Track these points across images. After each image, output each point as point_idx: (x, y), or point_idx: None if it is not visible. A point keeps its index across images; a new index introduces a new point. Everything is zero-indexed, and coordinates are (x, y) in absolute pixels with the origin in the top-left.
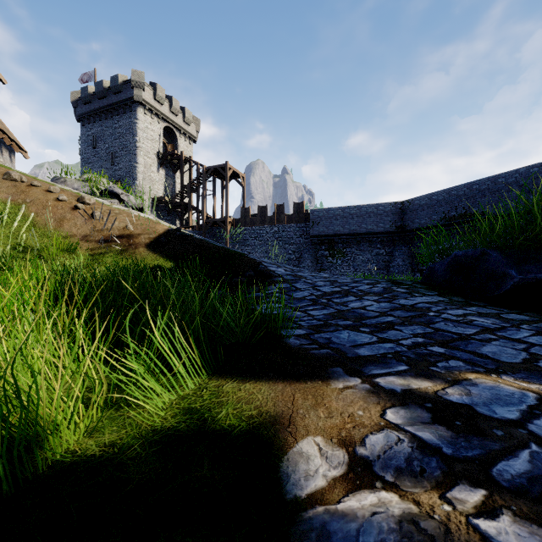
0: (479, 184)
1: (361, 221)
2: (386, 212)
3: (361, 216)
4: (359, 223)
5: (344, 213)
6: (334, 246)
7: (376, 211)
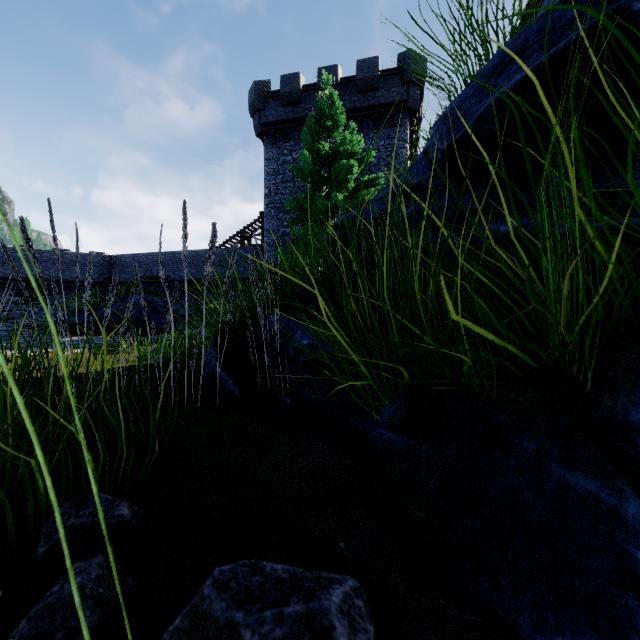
0: (166, 255)
1: (65, 268)
2: (94, 263)
3: (65, 263)
4: (62, 270)
5: (42, 257)
6: (29, 291)
7: (83, 260)
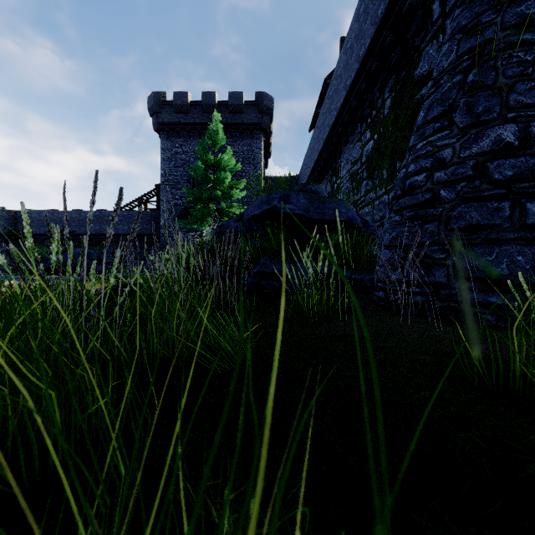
0: (72, 213)
1: None
2: None
3: None
4: None
5: None
6: None
7: None
